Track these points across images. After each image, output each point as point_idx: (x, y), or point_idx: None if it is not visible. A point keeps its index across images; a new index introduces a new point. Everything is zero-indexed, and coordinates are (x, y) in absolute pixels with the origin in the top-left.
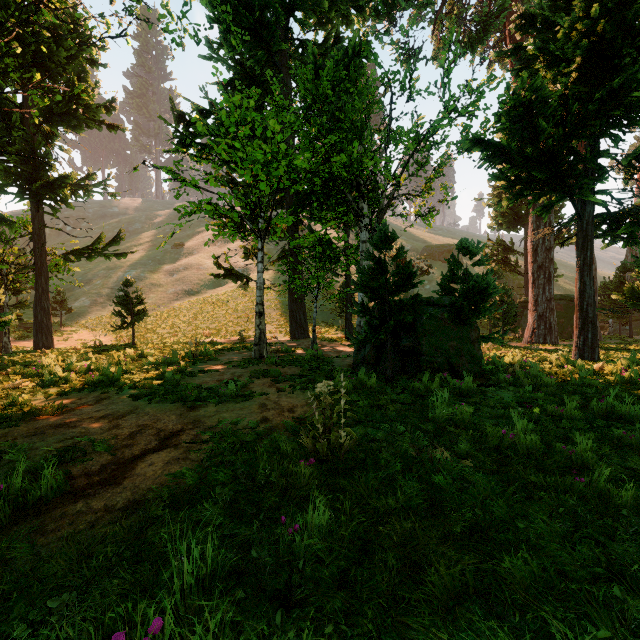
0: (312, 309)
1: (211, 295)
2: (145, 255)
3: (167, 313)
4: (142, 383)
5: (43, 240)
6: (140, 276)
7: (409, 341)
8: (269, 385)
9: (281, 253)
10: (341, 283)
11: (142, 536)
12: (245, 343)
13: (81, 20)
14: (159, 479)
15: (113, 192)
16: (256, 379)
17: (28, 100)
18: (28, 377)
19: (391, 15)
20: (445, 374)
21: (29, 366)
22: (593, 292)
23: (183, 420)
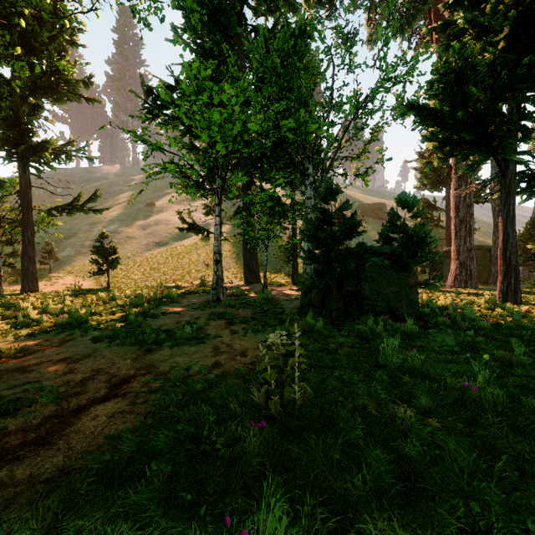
0: (263, 258)
1: (177, 246)
2: (122, 212)
3: (140, 261)
4: (106, 325)
5: (29, 198)
6: (118, 230)
7: (352, 286)
8: (223, 327)
9: (236, 210)
10: (288, 235)
11: (58, 527)
12: (205, 287)
13: (58, 1)
14: (97, 438)
15: (91, 156)
16: (212, 321)
17: (16, 76)
18: (6, 318)
19: (332, 2)
20: (386, 317)
21: (11, 308)
22: (515, 242)
23: (137, 364)
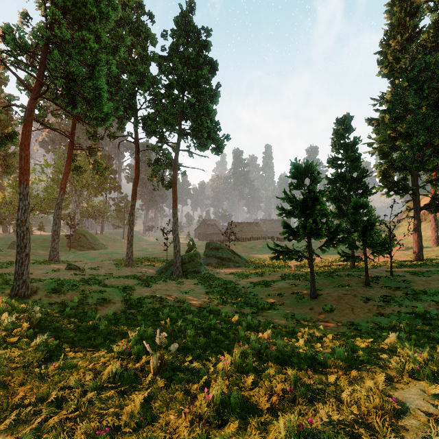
0: None
1: None
2: None
3: None
4: None
5: None
6: None
7: None
8: (2, 236)
9: None
10: None
11: None
12: None
13: None
14: None
15: None
16: None
17: None
18: None
19: None
20: None
21: None
22: None
23: None
